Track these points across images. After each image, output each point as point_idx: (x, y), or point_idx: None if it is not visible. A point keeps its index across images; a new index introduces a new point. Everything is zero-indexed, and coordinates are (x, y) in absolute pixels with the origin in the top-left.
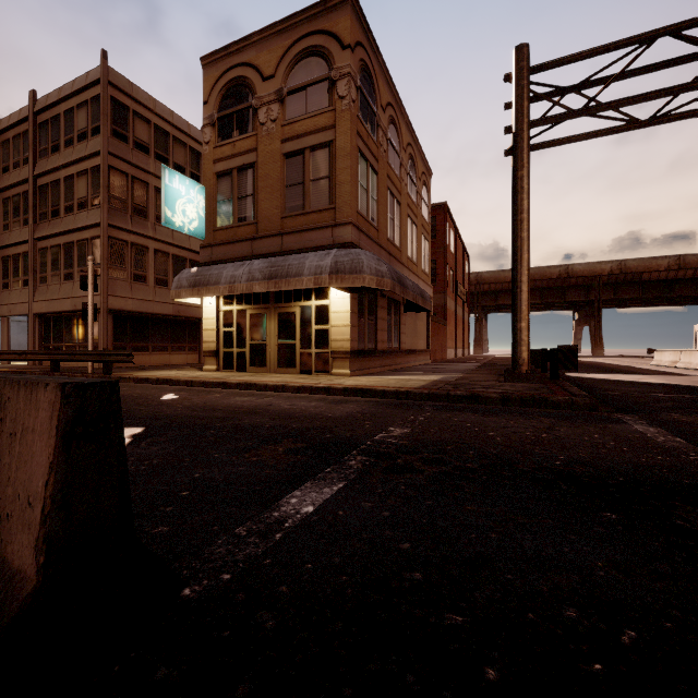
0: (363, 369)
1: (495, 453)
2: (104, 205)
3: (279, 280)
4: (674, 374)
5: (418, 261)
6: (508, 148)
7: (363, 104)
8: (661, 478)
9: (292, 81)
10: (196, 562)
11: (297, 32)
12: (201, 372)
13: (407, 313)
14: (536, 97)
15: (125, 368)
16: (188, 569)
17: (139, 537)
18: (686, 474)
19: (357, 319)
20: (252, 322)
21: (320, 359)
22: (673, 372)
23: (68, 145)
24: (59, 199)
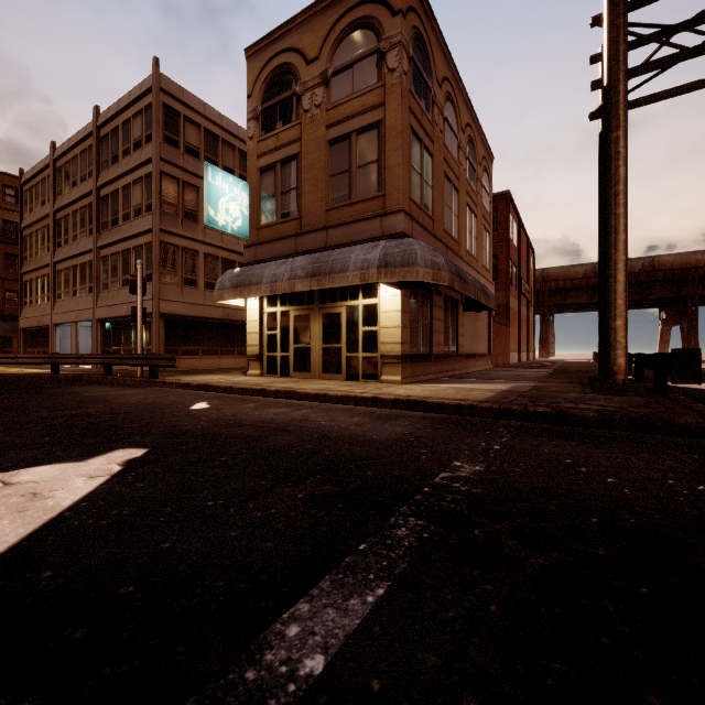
0: (416, 375)
1: (636, 523)
2: (156, 211)
3: (322, 277)
4: None
5: (478, 255)
6: (595, 110)
7: (416, 77)
8: None
9: (338, 60)
10: None
11: (342, 5)
12: (244, 377)
13: (465, 313)
14: (632, 43)
15: (175, 371)
16: None
17: None
18: None
19: (409, 319)
20: (296, 324)
21: (367, 364)
22: None
23: (125, 155)
24: (118, 207)
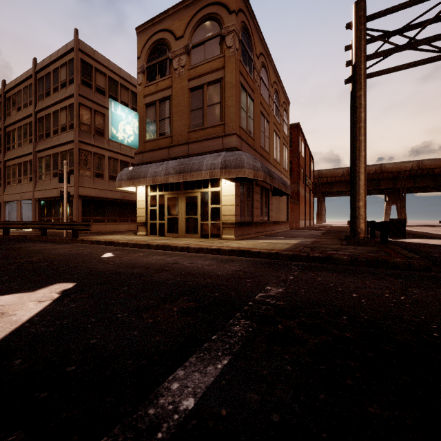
0: (244, 235)
1: (367, 318)
2: (76, 128)
3: (186, 174)
4: None
5: (280, 161)
6: (348, 78)
7: (244, 52)
8: None
9: (195, 38)
10: None
11: (198, 5)
12: (135, 236)
13: (273, 197)
14: (368, 40)
15: (89, 233)
16: None
17: None
18: None
19: (239, 200)
20: (169, 203)
21: (214, 228)
22: None
23: (55, 91)
24: (50, 125)
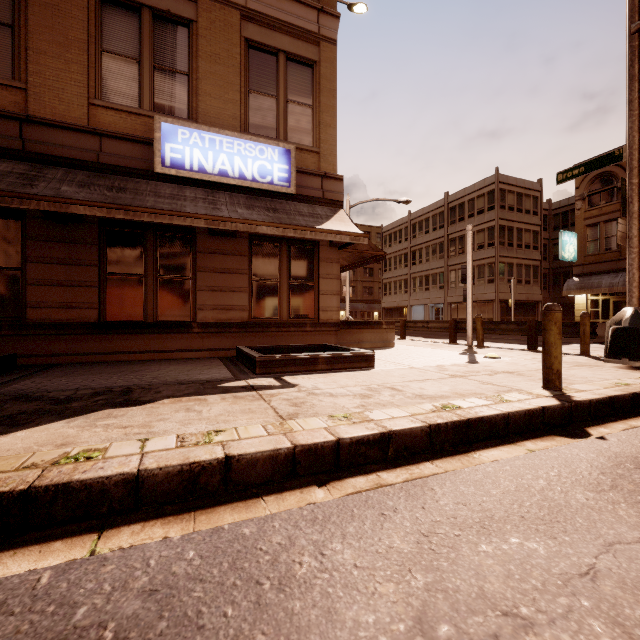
0: None
1: None
2: (497, 246)
3: None
4: None
5: None
6: None
7: None
8: None
9: None
10: None
11: None
12: None
13: None
14: None
15: None
16: None
17: None
18: None
19: None
20: (614, 305)
21: None
22: None
23: (470, 217)
24: (464, 244)
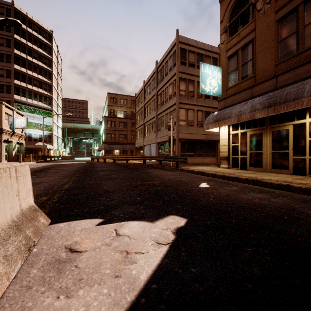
0: None
1: None
2: (177, 95)
3: (277, 106)
4: None
5: None
6: None
7: None
8: None
9: None
10: None
11: None
12: (219, 168)
13: None
14: None
15: (185, 164)
16: None
17: None
18: None
19: None
20: (251, 139)
21: None
22: None
23: (166, 76)
24: (163, 98)
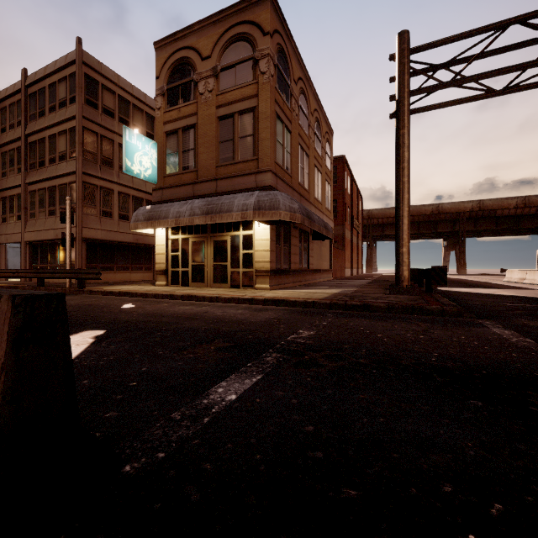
0: (280, 284)
1: (383, 351)
2: (79, 157)
3: (214, 215)
4: (522, 288)
5: (322, 200)
6: (393, 112)
7: (280, 78)
8: (516, 371)
9: (225, 60)
10: (137, 442)
11: (228, 22)
12: (154, 286)
13: (314, 241)
14: (414, 72)
15: (96, 283)
16: (130, 449)
17: (92, 420)
18: (536, 369)
19: (275, 245)
20: (193, 248)
21: (246, 276)
22: (521, 287)
23: (51, 111)
24: (44, 152)
